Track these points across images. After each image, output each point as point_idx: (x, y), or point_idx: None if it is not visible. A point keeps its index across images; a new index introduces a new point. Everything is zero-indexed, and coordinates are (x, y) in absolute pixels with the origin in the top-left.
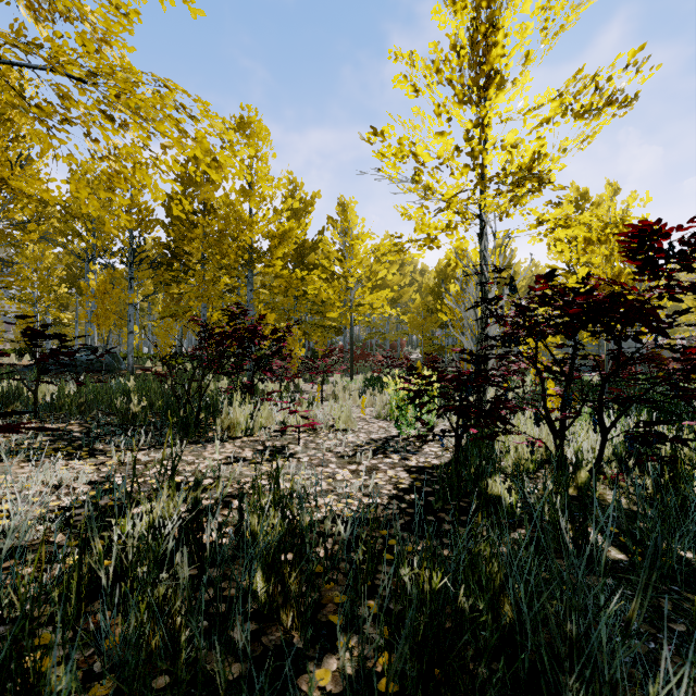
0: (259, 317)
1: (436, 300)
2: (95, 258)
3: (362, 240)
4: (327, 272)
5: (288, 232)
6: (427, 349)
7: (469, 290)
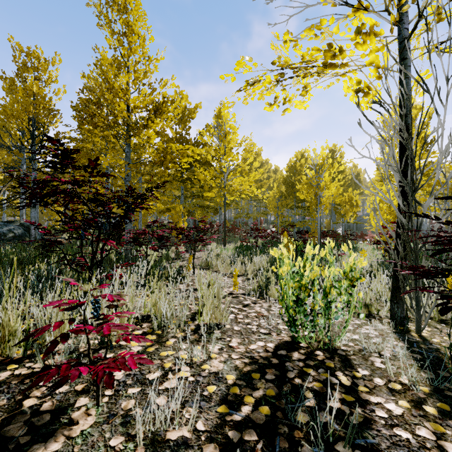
0: (89, 162)
1: (288, 188)
2: (23, 152)
3: (233, 133)
4: (205, 159)
5: (162, 104)
6: (281, 224)
7: (394, 120)
